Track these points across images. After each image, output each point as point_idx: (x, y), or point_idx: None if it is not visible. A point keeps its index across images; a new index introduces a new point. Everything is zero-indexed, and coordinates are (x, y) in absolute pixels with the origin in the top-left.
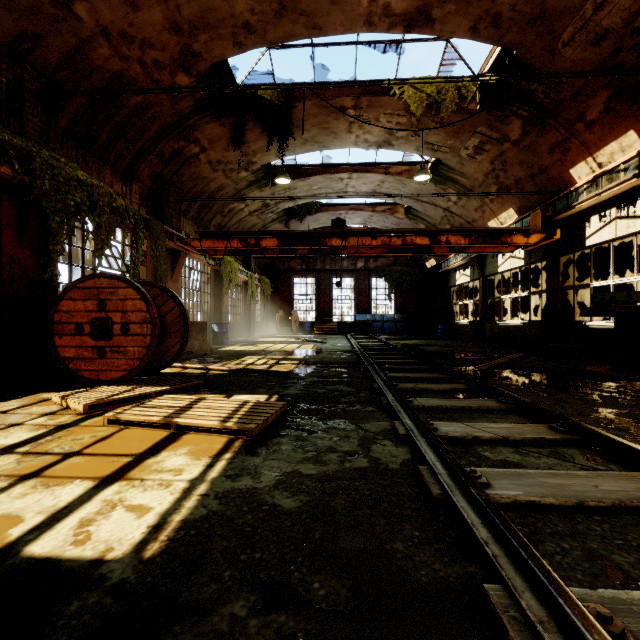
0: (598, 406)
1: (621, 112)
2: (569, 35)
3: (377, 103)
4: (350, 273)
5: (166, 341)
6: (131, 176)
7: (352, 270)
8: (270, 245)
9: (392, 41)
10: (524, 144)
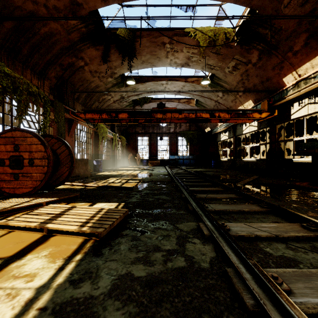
0: (317, 208)
1: (313, 45)
2: (288, 1)
3: (182, 41)
4: (167, 134)
5: (60, 170)
6: (43, 76)
7: (168, 133)
8: (123, 117)
9: (190, 5)
10: (259, 65)
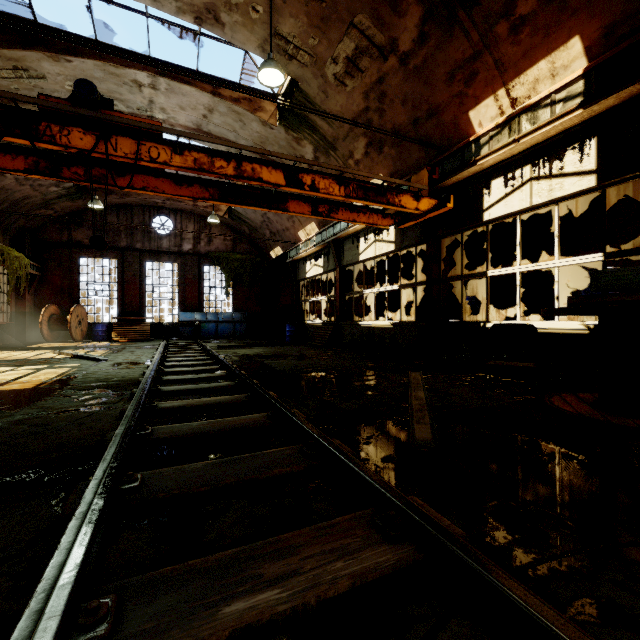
0: None
1: None
2: None
3: None
4: (173, 257)
5: None
6: None
7: (175, 253)
8: None
9: None
10: (416, 62)
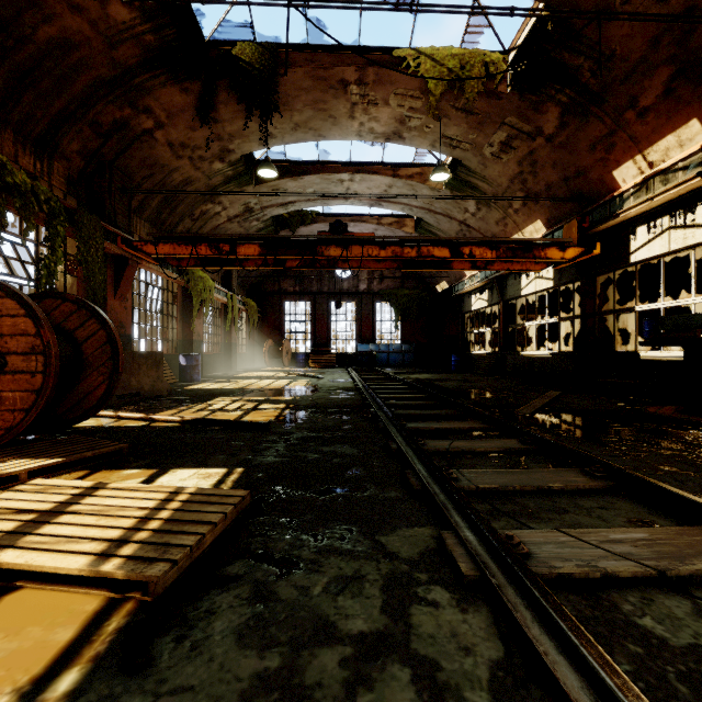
0: None
1: (684, 95)
2: None
3: (386, 78)
4: (351, 297)
5: (85, 380)
6: (50, 150)
7: (353, 293)
8: (250, 253)
9: None
10: (560, 139)
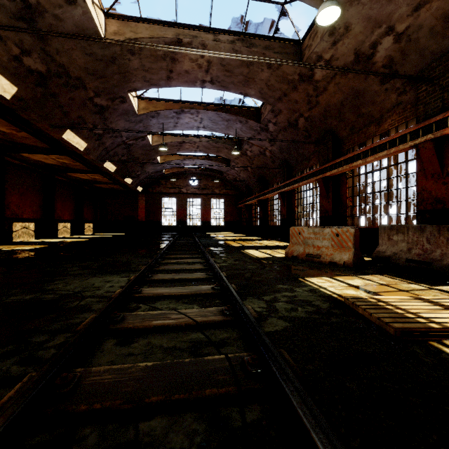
0: None
1: None
2: None
3: None
4: None
5: None
6: None
7: None
8: None
9: None
10: None
